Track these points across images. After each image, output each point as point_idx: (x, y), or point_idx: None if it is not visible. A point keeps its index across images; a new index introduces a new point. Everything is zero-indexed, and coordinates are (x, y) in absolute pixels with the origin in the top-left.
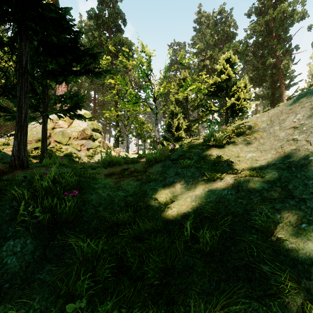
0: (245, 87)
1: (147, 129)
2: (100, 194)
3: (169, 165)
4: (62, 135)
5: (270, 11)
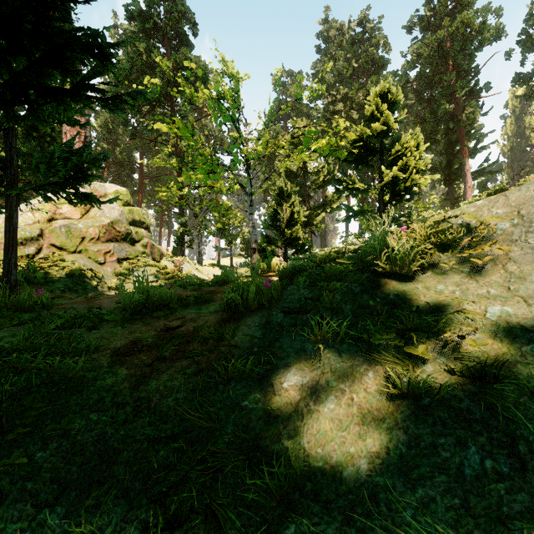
0: (416, 148)
1: (236, 222)
2: (75, 438)
3: (280, 325)
4: (68, 234)
5: (445, 23)
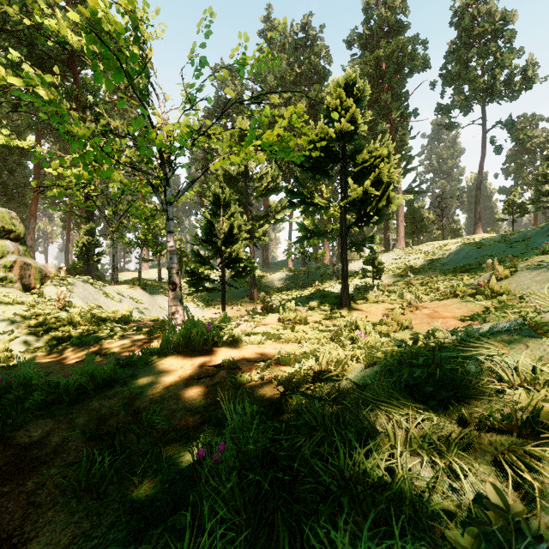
0: (386, 159)
1: (162, 231)
2: None
3: None
4: None
5: (382, 44)
